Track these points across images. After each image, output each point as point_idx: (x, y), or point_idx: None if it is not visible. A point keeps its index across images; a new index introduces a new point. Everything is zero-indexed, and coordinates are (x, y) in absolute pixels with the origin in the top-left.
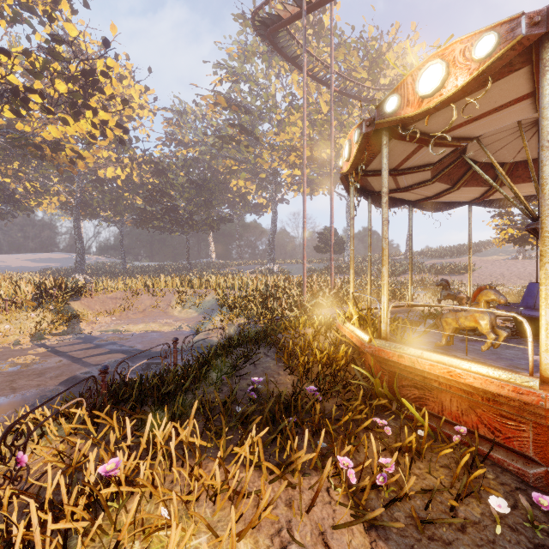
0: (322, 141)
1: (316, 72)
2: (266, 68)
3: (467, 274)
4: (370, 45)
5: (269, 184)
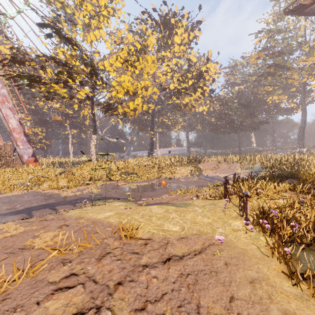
0: None
1: None
2: (296, 17)
3: None
4: None
5: (299, 93)
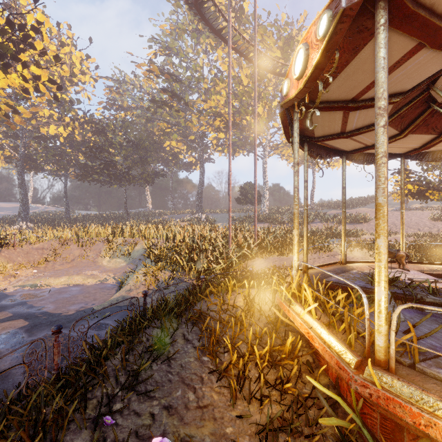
0: (243, 108)
1: (239, 46)
2: (195, 45)
3: (364, 223)
4: (283, 28)
5: (198, 146)
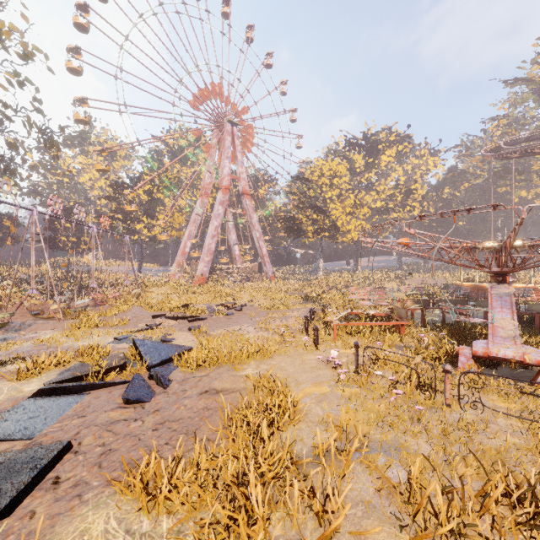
0: None
1: None
2: None
3: None
4: None
5: None
